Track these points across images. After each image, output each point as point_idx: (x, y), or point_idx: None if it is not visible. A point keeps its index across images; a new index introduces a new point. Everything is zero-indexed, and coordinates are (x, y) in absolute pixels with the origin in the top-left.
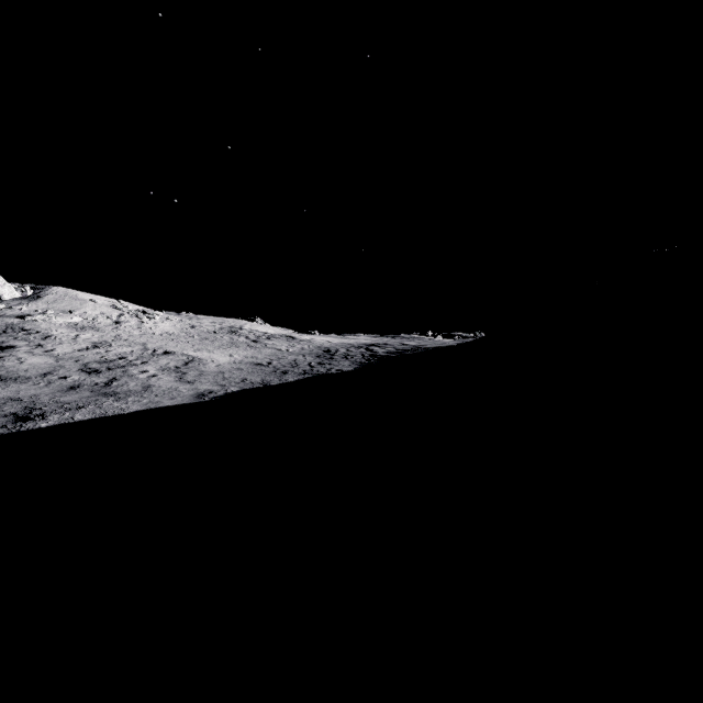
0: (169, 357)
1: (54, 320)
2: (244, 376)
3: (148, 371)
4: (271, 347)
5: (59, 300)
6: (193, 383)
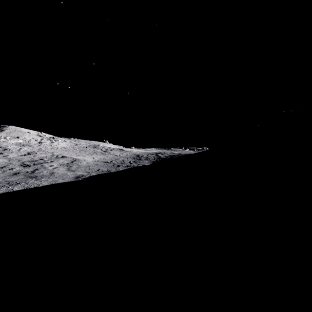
0: (64, 159)
1: (9, 141)
2: (99, 167)
3: (53, 165)
4: (112, 154)
5: (12, 132)
6: (74, 171)
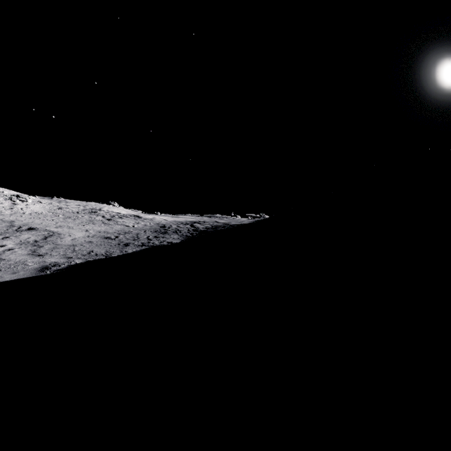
0: (31, 232)
1: None
2: (92, 248)
3: (6, 245)
4: (121, 224)
5: None
6: (43, 256)
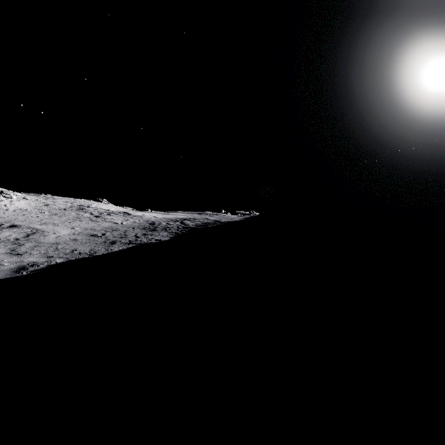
0: (13, 230)
1: None
2: (76, 246)
3: None
4: (109, 221)
5: None
6: (22, 255)
